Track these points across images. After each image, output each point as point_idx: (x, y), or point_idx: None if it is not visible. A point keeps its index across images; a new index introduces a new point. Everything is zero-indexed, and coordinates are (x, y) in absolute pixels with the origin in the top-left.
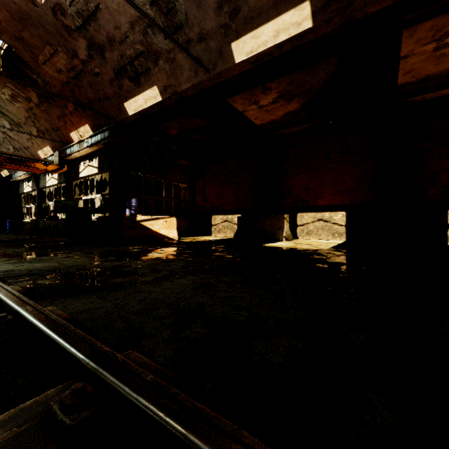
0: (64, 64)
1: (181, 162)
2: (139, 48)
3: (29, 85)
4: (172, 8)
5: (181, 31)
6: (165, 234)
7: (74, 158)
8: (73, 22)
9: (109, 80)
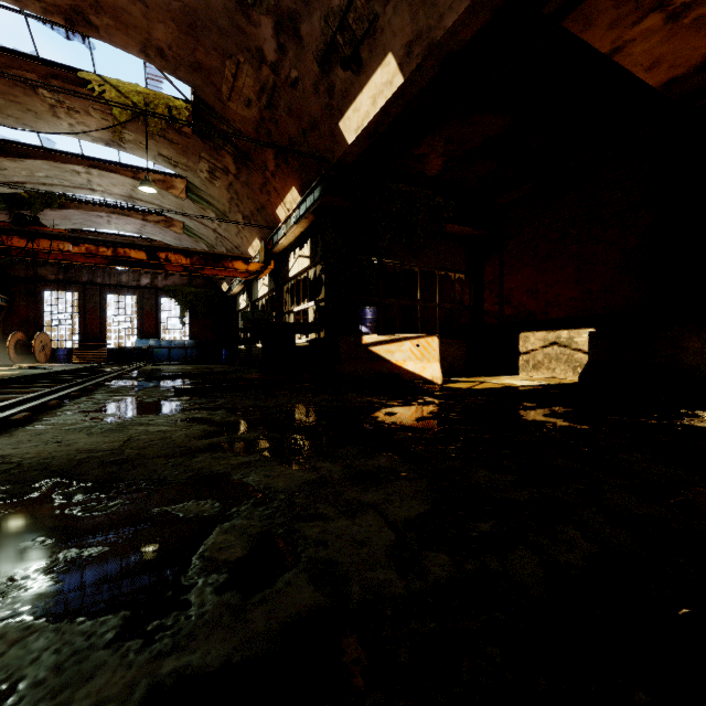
0: (252, 85)
1: (452, 229)
2: None
3: (222, 146)
4: None
5: None
6: (416, 371)
7: (282, 250)
8: None
9: (312, 85)
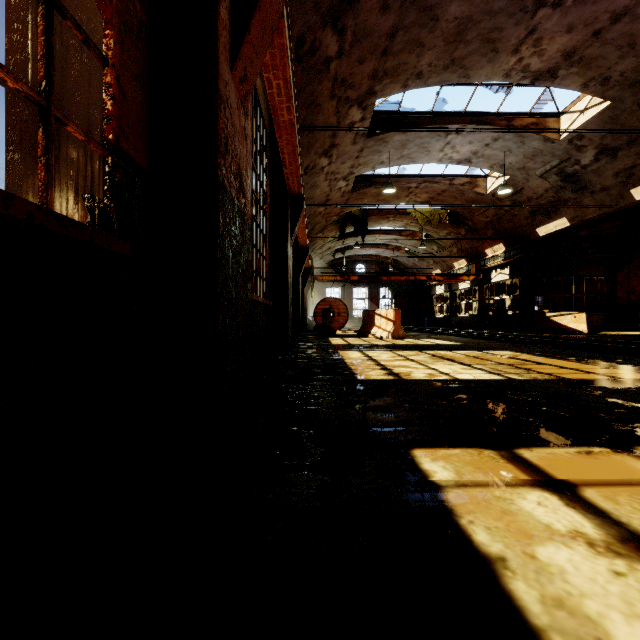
0: (491, 213)
1: (594, 256)
2: (551, 199)
3: (462, 226)
4: (577, 180)
5: (585, 188)
6: (574, 328)
7: (486, 268)
8: (504, 196)
9: (524, 217)
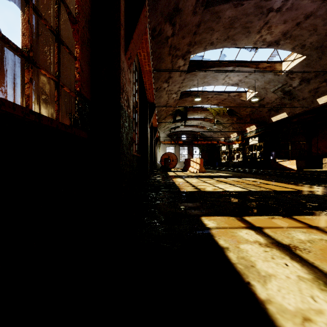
0: (249, 110)
1: (300, 131)
2: (278, 103)
3: (234, 116)
4: (291, 94)
5: (295, 98)
6: (290, 167)
7: (246, 137)
8: (255, 102)
9: (265, 112)
